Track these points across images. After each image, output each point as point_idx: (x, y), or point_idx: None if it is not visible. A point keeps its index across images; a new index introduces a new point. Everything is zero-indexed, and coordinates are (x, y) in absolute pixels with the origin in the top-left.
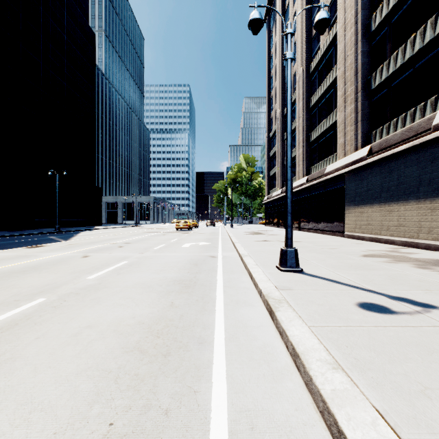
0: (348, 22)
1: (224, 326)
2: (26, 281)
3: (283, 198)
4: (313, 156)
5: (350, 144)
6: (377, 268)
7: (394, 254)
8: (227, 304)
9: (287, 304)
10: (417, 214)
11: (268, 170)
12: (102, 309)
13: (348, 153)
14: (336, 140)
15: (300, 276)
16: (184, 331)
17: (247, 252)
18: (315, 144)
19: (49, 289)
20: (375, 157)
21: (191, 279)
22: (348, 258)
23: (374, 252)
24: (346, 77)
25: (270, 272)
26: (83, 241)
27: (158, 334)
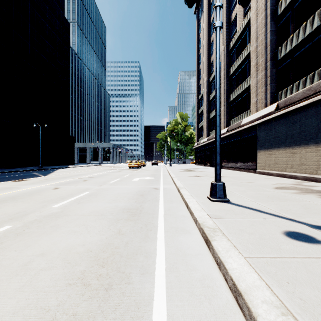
0: (260, 9)
1: (165, 254)
2: (1, 209)
3: (209, 144)
4: (232, 112)
5: (261, 102)
6: (290, 199)
7: (299, 186)
8: (167, 231)
9: (221, 233)
10: (316, 155)
11: (197, 123)
12: (57, 236)
13: (260, 109)
14: (250, 99)
15: (228, 206)
16: (128, 260)
17: (183, 185)
18: (233, 103)
19: (18, 216)
20: (281, 111)
21: (138, 208)
22: (263, 190)
23: (283, 185)
24: (258, 51)
25: (203, 202)
26: (57, 176)
27: (103, 263)
